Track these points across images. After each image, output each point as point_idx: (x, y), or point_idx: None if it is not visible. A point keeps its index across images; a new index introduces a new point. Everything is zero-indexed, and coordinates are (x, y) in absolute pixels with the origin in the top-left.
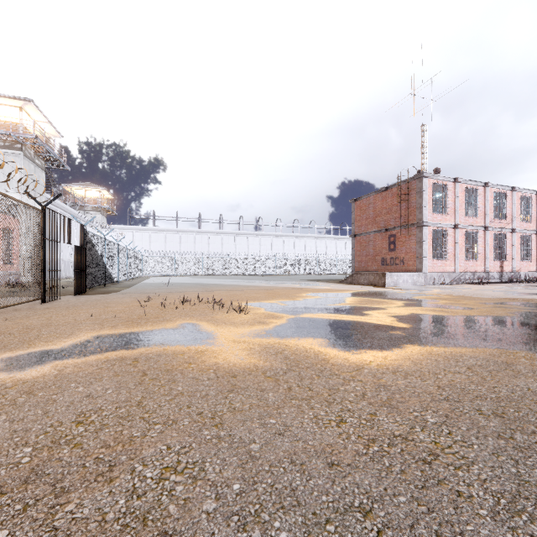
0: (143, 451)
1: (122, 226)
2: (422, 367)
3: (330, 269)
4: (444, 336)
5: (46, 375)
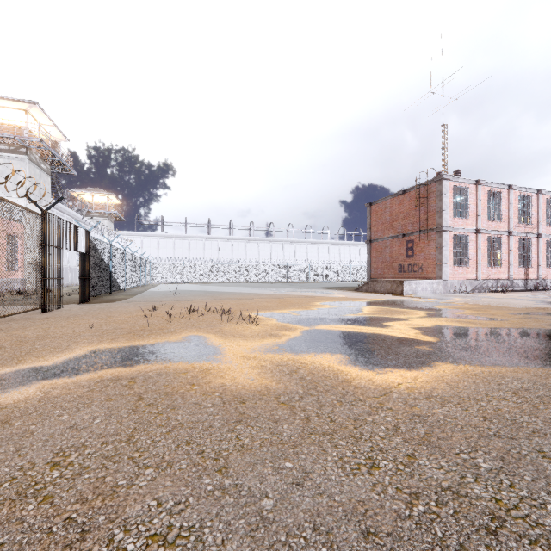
0: (126, 509)
1: (130, 233)
2: (460, 391)
3: (343, 276)
4: (477, 351)
5: (29, 399)
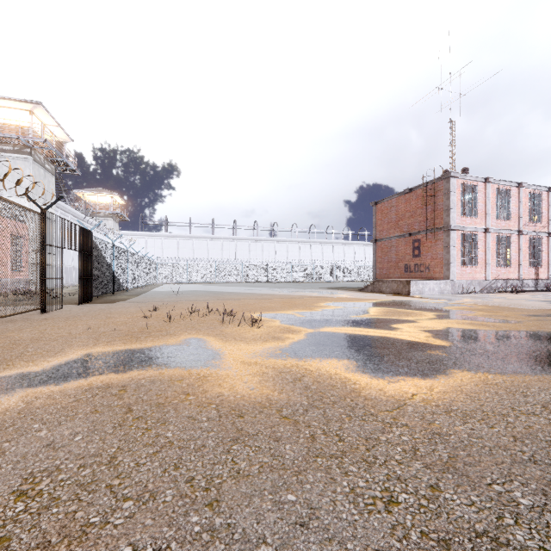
0: None
1: (135, 233)
2: (482, 403)
3: (348, 276)
4: (495, 357)
5: (9, 410)
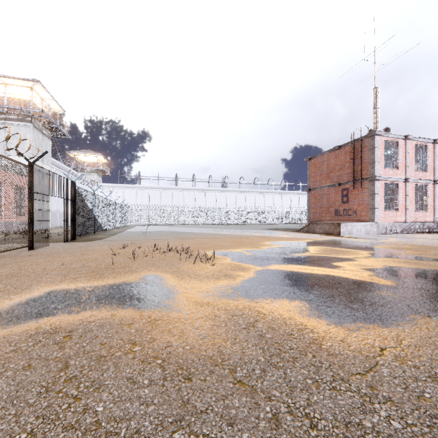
0: None
1: (114, 185)
2: None
3: (285, 220)
4: None
5: None
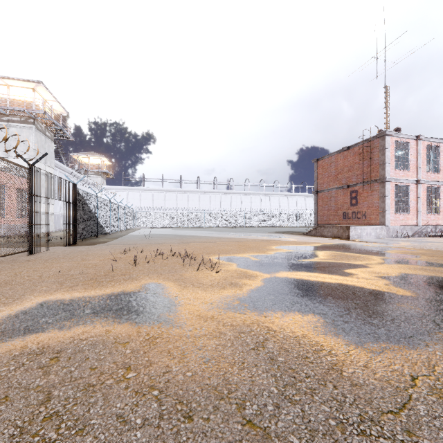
0: None
1: (118, 187)
2: None
3: (292, 222)
4: None
5: None
